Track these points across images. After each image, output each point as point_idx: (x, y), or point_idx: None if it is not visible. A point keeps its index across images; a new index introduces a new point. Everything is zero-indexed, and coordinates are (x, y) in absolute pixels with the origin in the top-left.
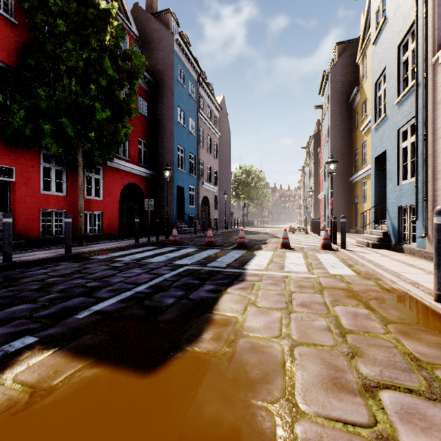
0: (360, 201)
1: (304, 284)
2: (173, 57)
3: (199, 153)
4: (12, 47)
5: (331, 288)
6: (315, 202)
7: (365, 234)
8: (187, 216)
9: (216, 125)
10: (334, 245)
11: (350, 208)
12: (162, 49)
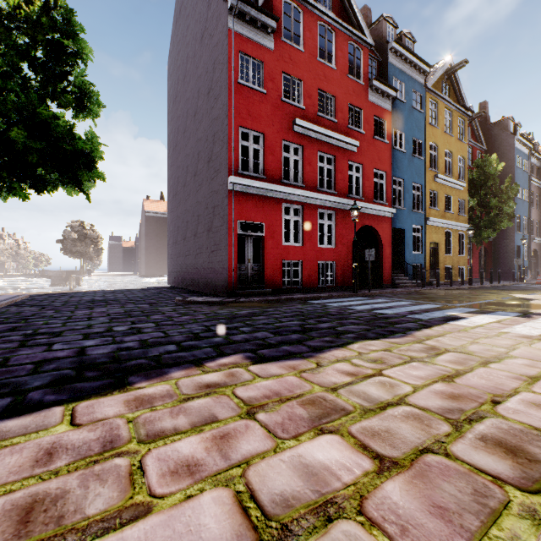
0: None
1: None
2: (513, 152)
3: (530, 214)
4: None
5: None
6: None
7: None
8: (521, 267)
9: None
10: None
11: None
12: (502, 148)
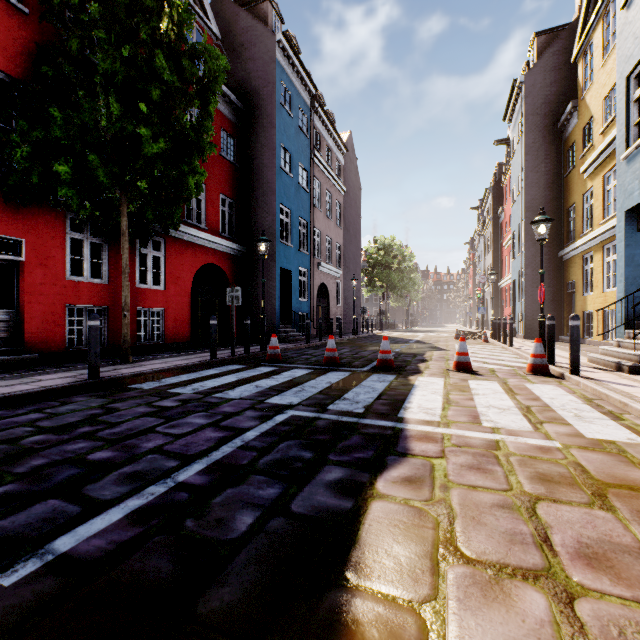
0: (579, 289)
1: (547, 469)
2: (274, 68)
3: (313, 217)
4: (19, 50)
5: (620, 487)
6: (494, 292)
7: (608, 347)
8: (294, 315)
9: (340, 176)
10: (552, 367)
11: (559, 301)
12: (257, 57)
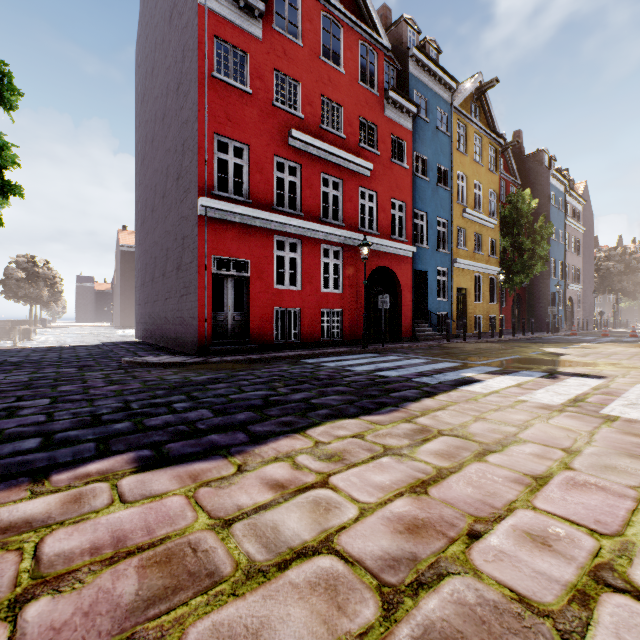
0: None
1: None
2: (548, 189)
3: (565, 258)
4: None
5: None
6: None
7: None
8: (556, 317)
9: (579, 220)
10: None
11: None
12: (537, 183)
